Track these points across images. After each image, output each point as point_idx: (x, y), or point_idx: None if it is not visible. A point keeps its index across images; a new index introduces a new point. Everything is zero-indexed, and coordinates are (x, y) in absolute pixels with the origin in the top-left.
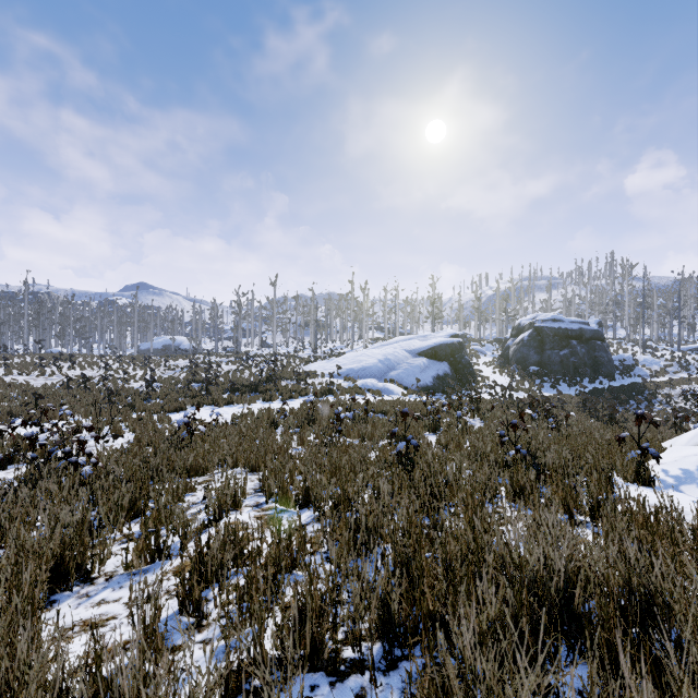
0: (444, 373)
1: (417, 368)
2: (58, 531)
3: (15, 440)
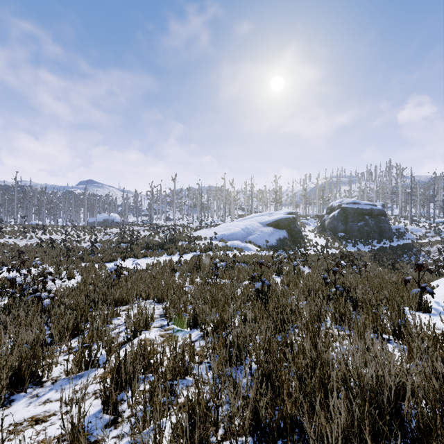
0: (283, 237)
1: (266, 233)
2: (15, 350)
3: (3, 280)
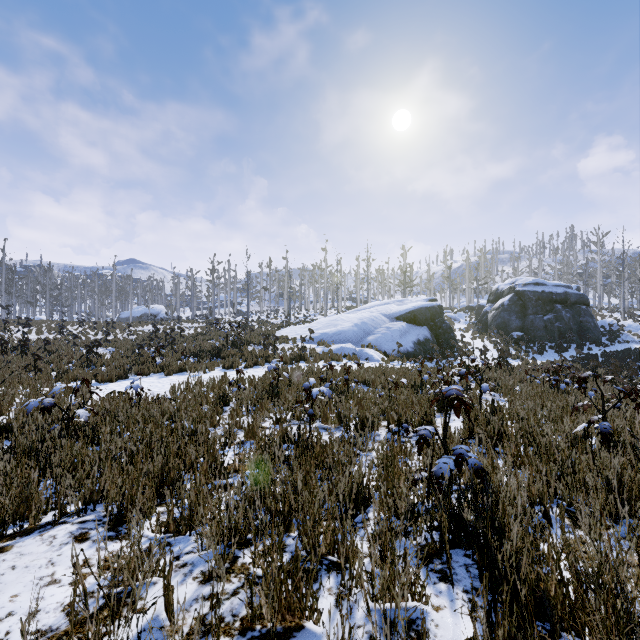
0: (424, 338)
1: (396, 332)
2: None
3: None
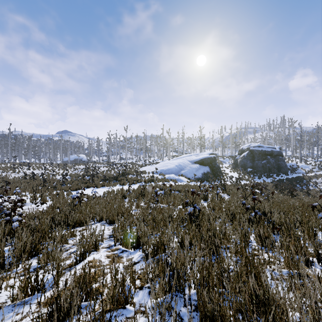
0: (207, 171)
1: (194, 169)
2: None
3: None
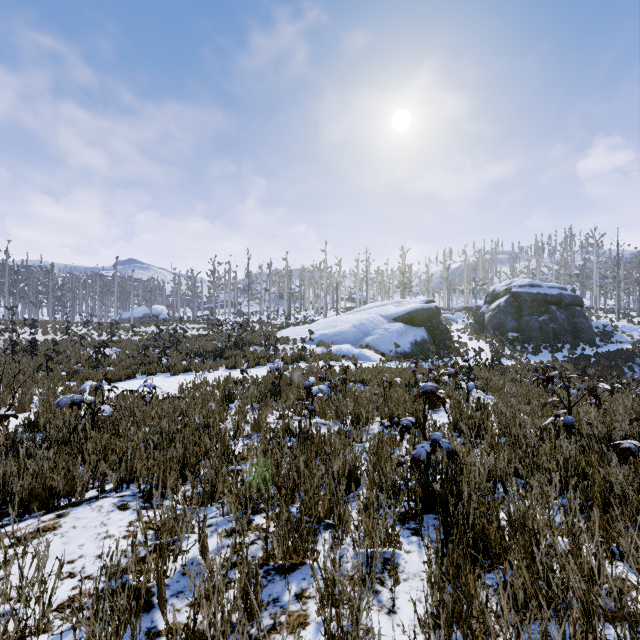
0: (422, 339)
1: (394, 333)
2: None
3: None
